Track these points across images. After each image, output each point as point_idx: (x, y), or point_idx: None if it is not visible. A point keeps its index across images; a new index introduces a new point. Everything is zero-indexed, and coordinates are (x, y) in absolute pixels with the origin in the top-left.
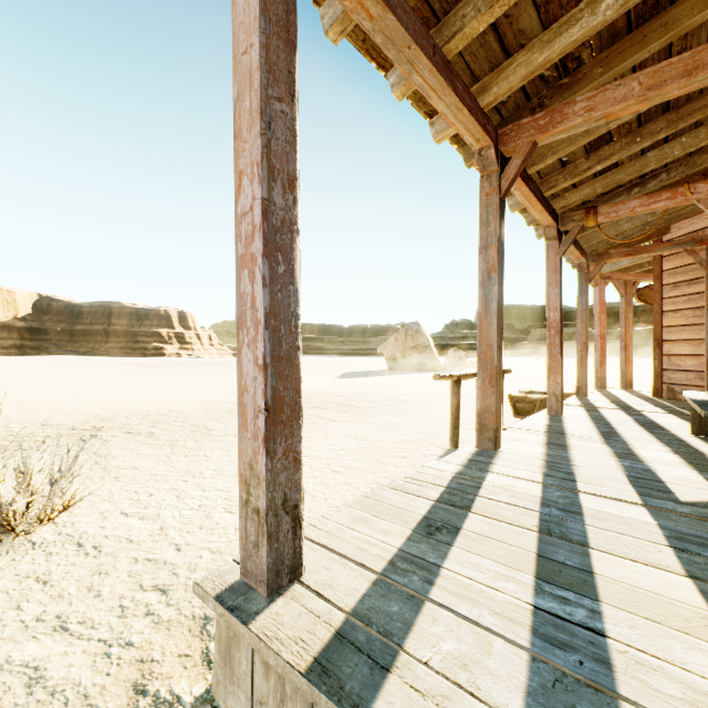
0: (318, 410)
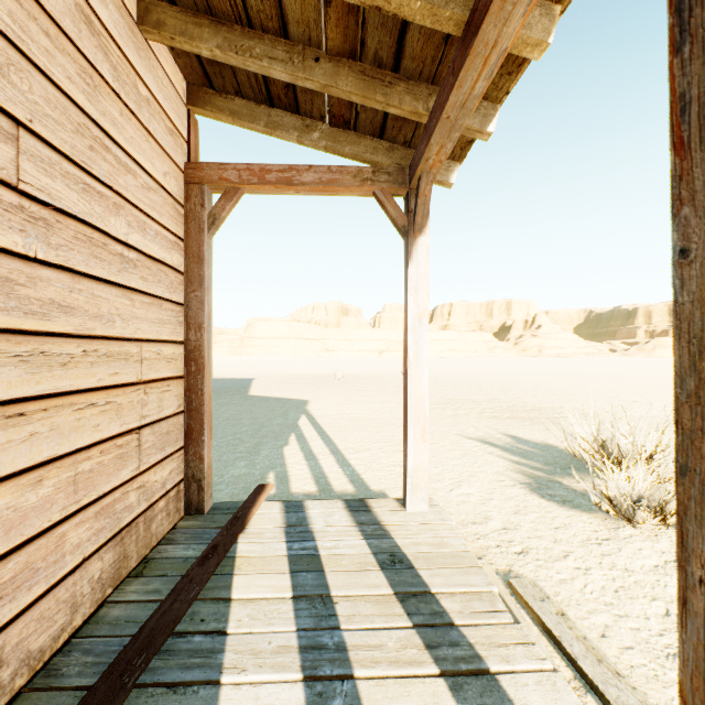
0: None
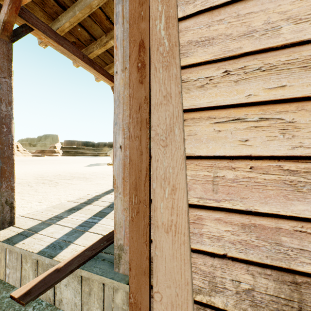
0: (67, 180)
